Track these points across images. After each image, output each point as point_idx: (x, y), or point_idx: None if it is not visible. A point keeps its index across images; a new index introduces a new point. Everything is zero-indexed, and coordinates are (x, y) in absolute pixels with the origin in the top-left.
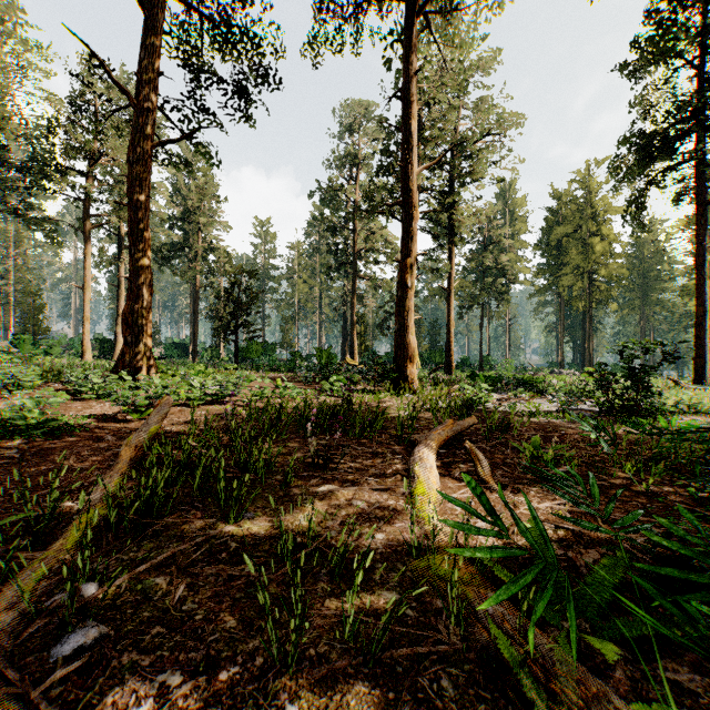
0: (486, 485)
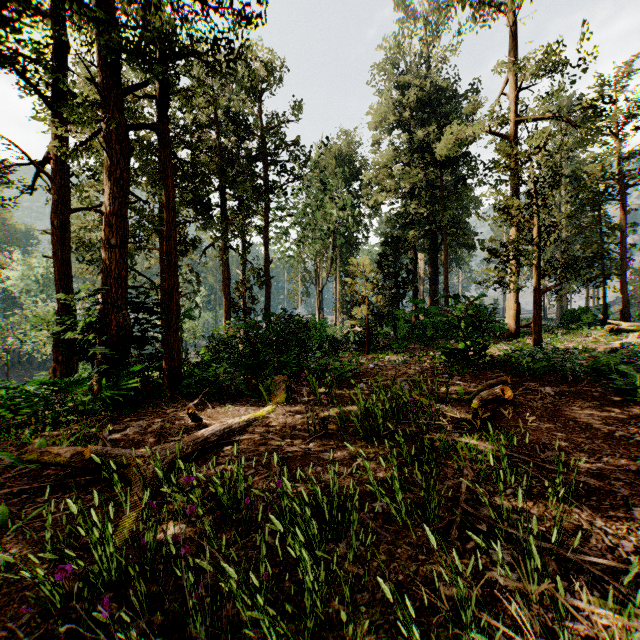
0: (202, 423)
